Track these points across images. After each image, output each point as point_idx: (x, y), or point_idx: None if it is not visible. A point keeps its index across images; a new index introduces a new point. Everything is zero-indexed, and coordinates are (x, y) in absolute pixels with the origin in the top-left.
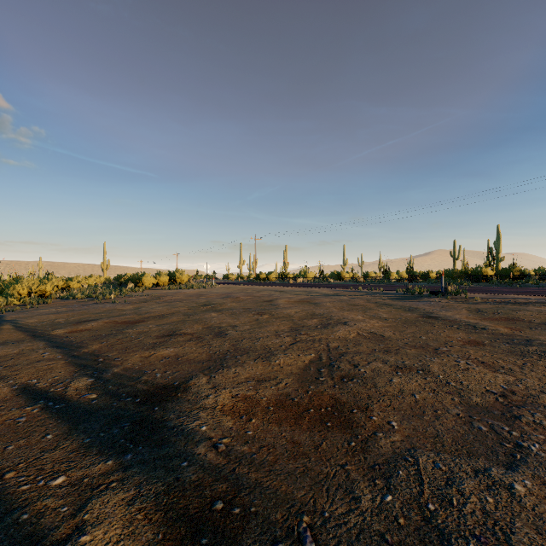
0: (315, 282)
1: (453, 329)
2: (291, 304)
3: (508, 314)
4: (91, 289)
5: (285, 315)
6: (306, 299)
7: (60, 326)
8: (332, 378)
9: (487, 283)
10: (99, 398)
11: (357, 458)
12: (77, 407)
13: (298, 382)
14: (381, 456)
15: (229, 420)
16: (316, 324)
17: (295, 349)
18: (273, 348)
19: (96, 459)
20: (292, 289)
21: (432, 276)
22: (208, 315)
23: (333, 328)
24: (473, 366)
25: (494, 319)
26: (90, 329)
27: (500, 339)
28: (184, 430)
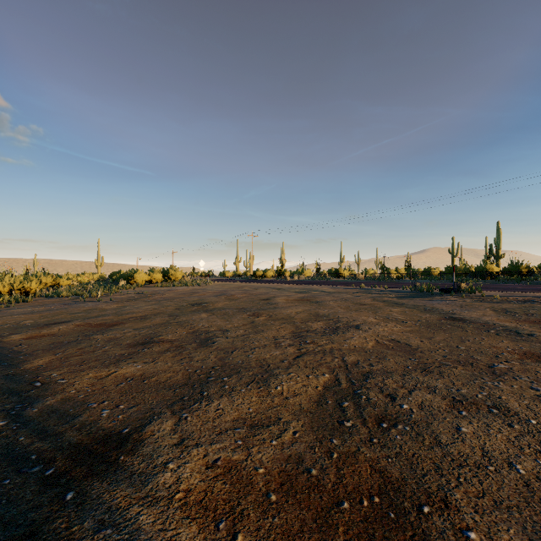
0: (313, 279)
1: (492, 336)
2: (290, 302)
3: None
4: (82, 287)
5: (285, 316)
6: (306, 298)
7: (22, 330)
8: (363, 421)
9: (493, 280)
10: None
11: None
12: None
13: (312, 430)
14: None
15: (192, 535)
16: (323, 328)
17: (302, 366)
18: (272, 364)
19: None
20: (290, 286)
21: (434, 273)
22: (197, 316)
23: (344, 334)
24: None
25: (532, 322)
26: (53, 334)
27: None
28: None
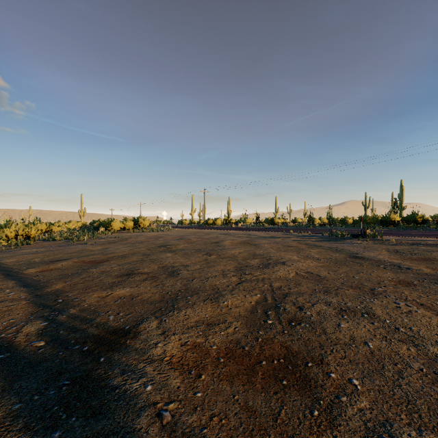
0: (253, 227)
1: (380, 269)
2: (234, 245)
3: (424, 254)
4: (69, 232)
5: (230, 255)
6: (247, 241)
7: (34, 265)
8: (279, 322)
9: (395, 227)
10: (46, 346)
11: (325, 437)
12: (21, 357)
13: (246, 326)
14: (353, 434)
15: (176, 376)
16: (258, 264)
17: (241, 289)
18: (221, 288)
19: (18, 437)
20: (234, 232)
21: (349, 222)
22: (164, 255)
23: (273, 268)
24: (413, 308)
25: (413, 259)
26: (59, 268)
27: (426, 278)
28: (127, 391)
